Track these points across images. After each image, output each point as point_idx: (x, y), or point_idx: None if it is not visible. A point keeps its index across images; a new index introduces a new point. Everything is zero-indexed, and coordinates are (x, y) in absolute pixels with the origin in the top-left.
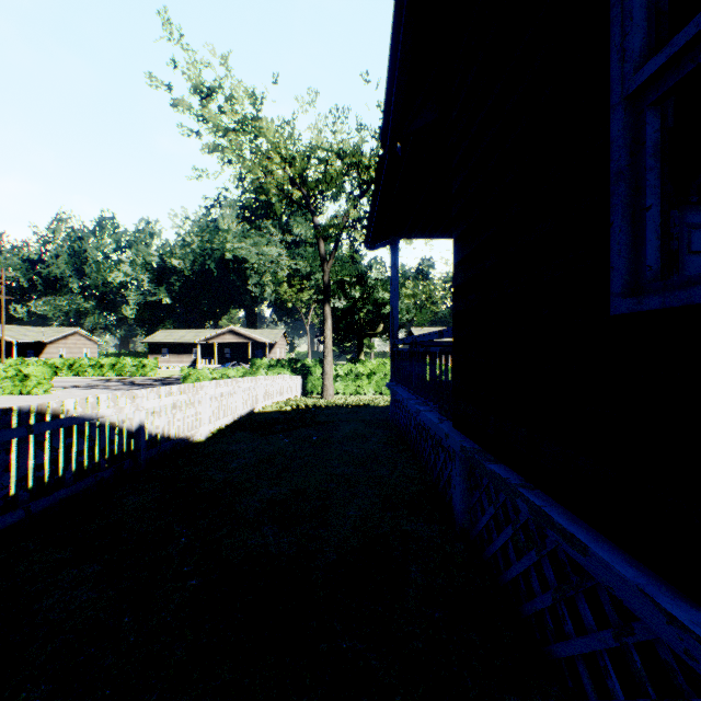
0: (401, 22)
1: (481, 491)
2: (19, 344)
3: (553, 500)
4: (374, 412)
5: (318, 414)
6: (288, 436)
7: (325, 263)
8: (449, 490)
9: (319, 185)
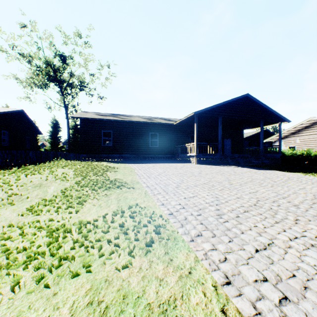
0: None
1: None
2: None
3: None
4: None
5: None
6: None
7: None
8: None
9: None
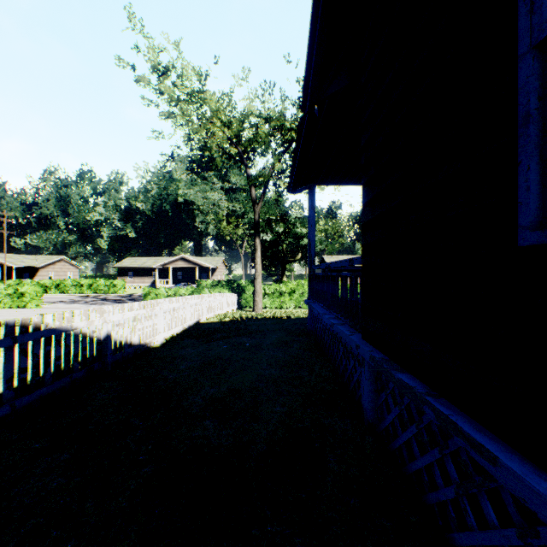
0: (319, 3)
1: (387, 393)
2: (17, 268)
3: (458, 408)
4: (294, 323)
5: (250, 325)
6: (226, 343)
7: (256, 205)
8: (358, 389)
9: (251, 144)
